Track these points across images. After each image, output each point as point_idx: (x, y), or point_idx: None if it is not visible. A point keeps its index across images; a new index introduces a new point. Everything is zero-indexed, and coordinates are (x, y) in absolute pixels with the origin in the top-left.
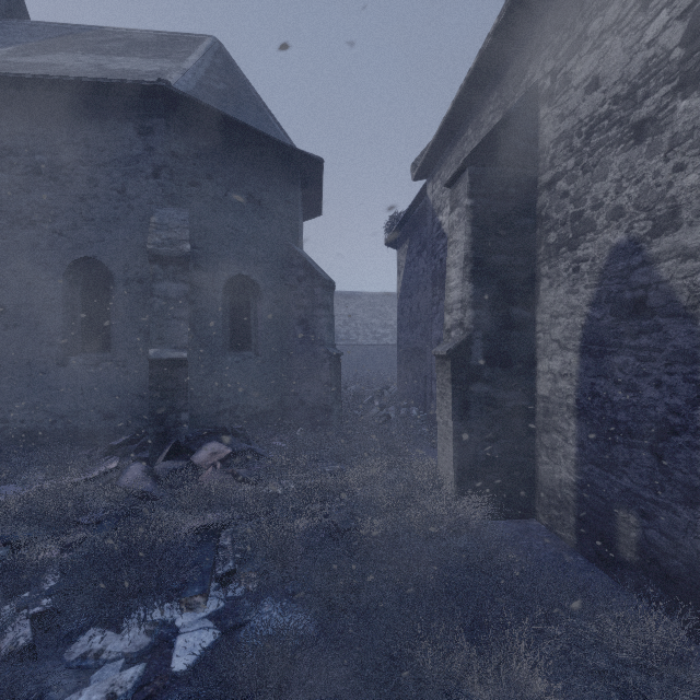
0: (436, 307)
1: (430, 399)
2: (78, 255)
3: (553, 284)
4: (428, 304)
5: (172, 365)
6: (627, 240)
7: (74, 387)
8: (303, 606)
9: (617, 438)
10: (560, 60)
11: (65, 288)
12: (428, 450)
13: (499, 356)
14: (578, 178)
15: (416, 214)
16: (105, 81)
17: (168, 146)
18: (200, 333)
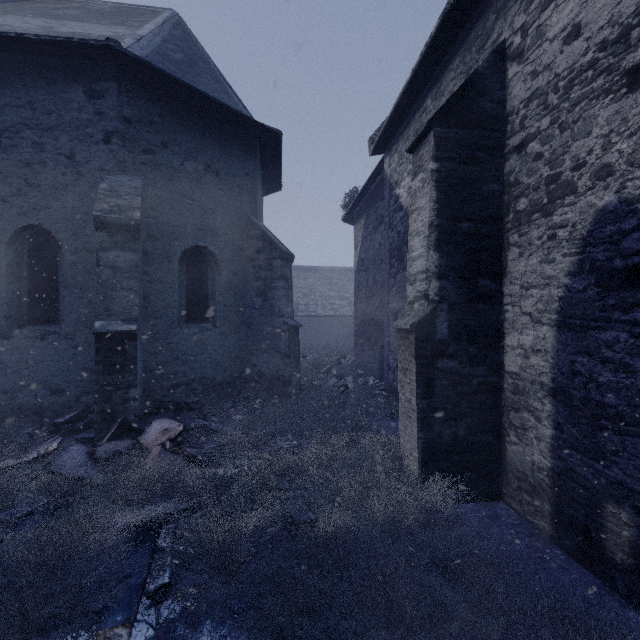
0: (394, 280)
1: (387, 370)
2: (22, 223)
3: (524, 254)
4: (385, 276)
5: (120, 339)
6: (617, 201)
7: (19, 361)
8: (249, 635)
9: (604, 422)
10: (532, 13)
11: (9, 257)
12: (386, 421)
13: (465, 329)
14: (554, 138)
15: (372, 191)
16: (49, 38)
17: (120, 111)
18: (155, 304)
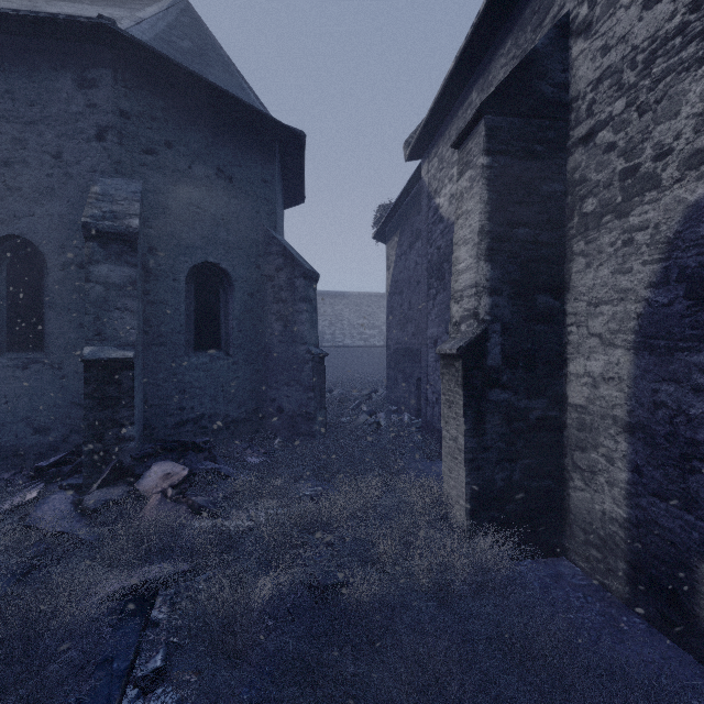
0: (433, 302)
1: (425, 405)
2: (0, 232)
3: (593, 264)
4: (422, 299)
5: (113, 368)
6: None
7: None
8: None
9: (697, 464)
10: None
11: None
12: (424, 463)
13: (521, 354)
14: (630, 123)
15: (407, 203)
16: (30, 14)
17: (116, 103)
18: (157, 329)
